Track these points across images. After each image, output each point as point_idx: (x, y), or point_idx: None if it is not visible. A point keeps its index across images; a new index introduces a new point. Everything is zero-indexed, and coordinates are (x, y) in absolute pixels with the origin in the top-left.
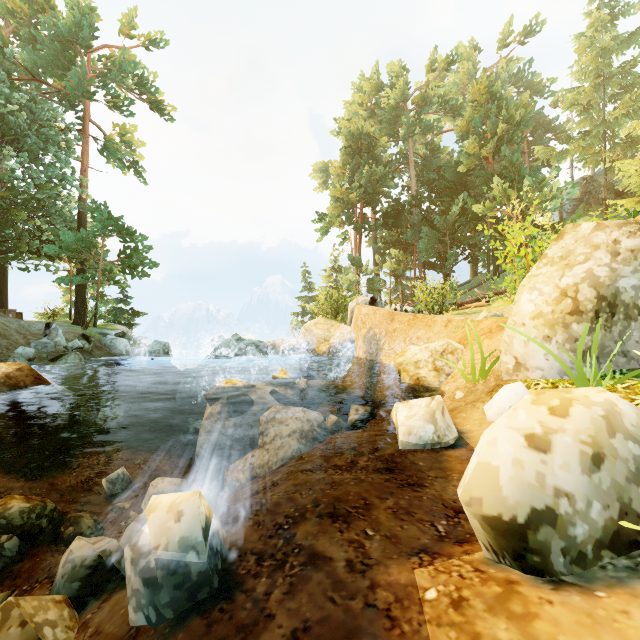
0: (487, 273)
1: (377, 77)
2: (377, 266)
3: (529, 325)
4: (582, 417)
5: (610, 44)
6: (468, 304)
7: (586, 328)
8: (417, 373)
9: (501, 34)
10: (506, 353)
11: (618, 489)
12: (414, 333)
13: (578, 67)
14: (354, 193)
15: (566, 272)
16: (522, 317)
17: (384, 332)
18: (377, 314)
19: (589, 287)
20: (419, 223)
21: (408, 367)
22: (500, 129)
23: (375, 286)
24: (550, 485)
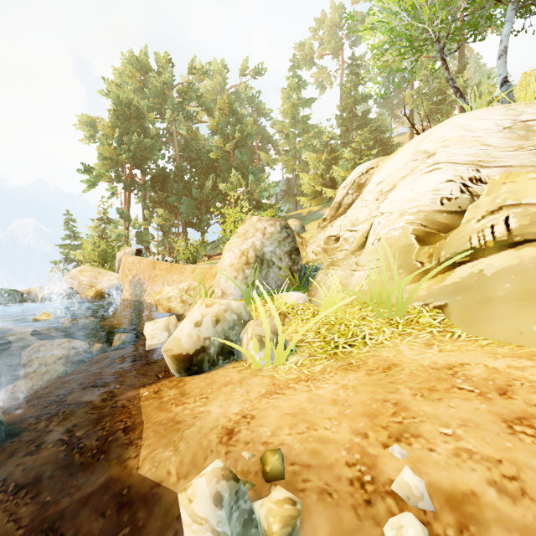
0: (218, 237)
1: (146, 59)
2: (146, 221)
3: (228, 270)
4: (217, 308)
5: (297, 102)
6: (215, 256)
7: (251, 272)
8: (169, 305)
9: (241, 66)
10: (217, 287)
11: (226, 334)
12: (171, 277)
13: (283, 108)
14: (123, 155)
15: (245, 242)
16: (225, 266)
17: (148, 277)
18: (142, 263)
19: (252, 251)
20: (182, 191)
21: (163, 302)
22: (237, 136)
23: (143, 239)
24: (200, 336)
